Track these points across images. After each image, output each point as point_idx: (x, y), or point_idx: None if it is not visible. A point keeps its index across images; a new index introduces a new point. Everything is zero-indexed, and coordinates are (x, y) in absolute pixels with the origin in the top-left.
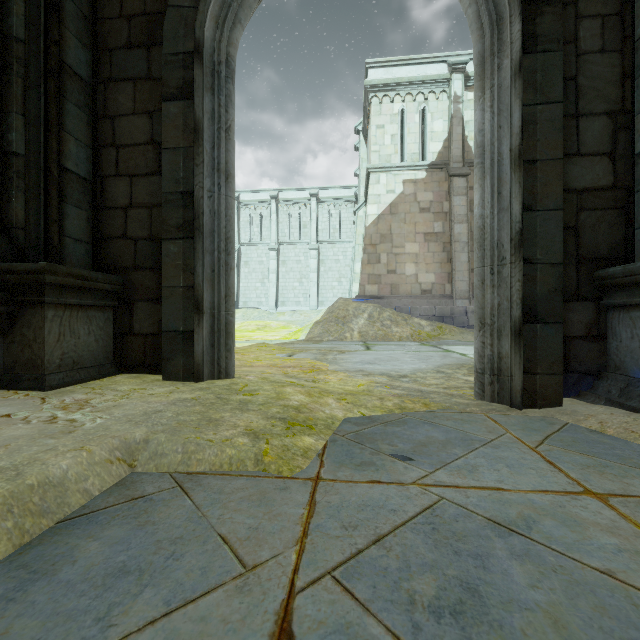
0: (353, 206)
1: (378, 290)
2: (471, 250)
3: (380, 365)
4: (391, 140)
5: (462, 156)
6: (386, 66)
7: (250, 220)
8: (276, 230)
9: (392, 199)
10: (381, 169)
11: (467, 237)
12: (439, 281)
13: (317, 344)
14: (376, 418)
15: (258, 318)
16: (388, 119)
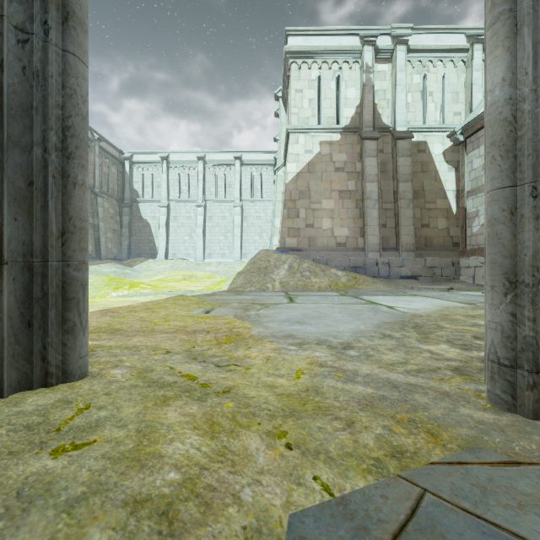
0: (273, 169)
1: (297, 243)
2: (380, 207)
3: (311, 325)
4: (309, 104)
5: (373, 121)
6: (304, 35)
7: (179, 179)
8: (203, 188)
9: (310, 158)
10: (300, 130)
11: (377, 195)
12: (352, 235)
13: (239, 295)
14: (361, 510)
15: (186, 268)
16: (306, 84)
